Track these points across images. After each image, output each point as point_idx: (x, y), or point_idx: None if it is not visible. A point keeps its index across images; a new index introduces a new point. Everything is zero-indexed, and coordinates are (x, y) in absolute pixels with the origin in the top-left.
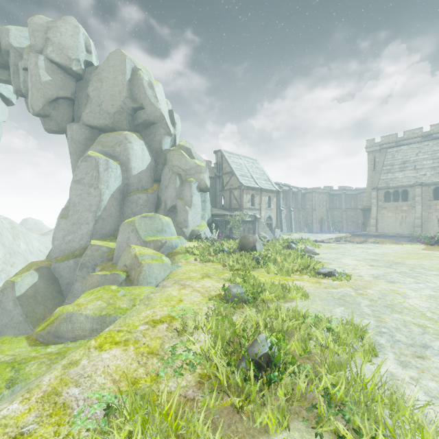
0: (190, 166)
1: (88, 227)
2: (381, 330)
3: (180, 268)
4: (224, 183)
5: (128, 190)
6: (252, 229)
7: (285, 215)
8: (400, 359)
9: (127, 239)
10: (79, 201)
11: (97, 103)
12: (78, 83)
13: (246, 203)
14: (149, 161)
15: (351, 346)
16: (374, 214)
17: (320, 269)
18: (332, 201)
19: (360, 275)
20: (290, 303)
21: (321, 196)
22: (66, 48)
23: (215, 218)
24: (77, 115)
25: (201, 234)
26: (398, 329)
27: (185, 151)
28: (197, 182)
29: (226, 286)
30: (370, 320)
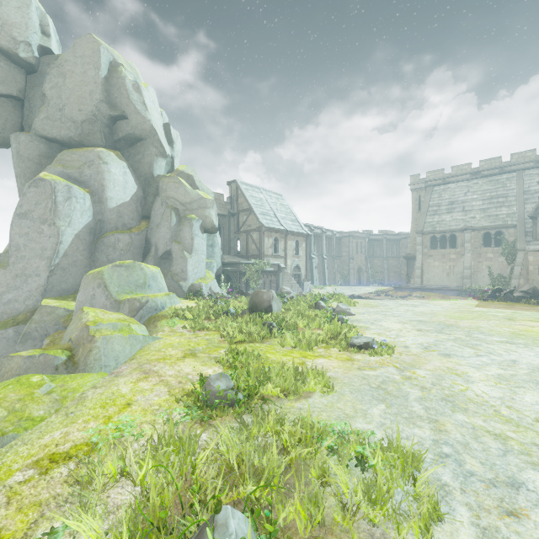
0: (191, 198)
1: (38, 280)
2: (441, 450)
3: (158, 341)
4: (240, 223)
5: (102, 229)
6: (275, 282)
7: (316, 264)
8: (481, 523)
9: (92, 298)
10: (26, 243)
11: (57, 107)
12: (29, 77)
13: (268, 249)
14: (134, 190)
15: (397, 507)
16: (419, 263)
17: (354, 338)
18: (372, 247)
19: (406, 345)
20: (305, 400)
21: (359, 241)
22: (9, 24)
23: (226, 268)
24: (28, 122)
25: (203, 290)
26: (468, 446)
27: (185, 178)
28: (200, 219)
29: (215, 371)
30: (423, 429)
